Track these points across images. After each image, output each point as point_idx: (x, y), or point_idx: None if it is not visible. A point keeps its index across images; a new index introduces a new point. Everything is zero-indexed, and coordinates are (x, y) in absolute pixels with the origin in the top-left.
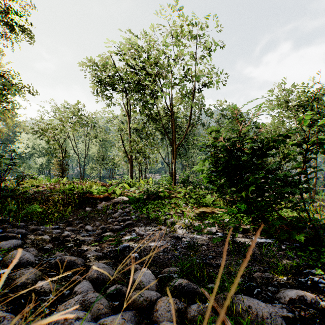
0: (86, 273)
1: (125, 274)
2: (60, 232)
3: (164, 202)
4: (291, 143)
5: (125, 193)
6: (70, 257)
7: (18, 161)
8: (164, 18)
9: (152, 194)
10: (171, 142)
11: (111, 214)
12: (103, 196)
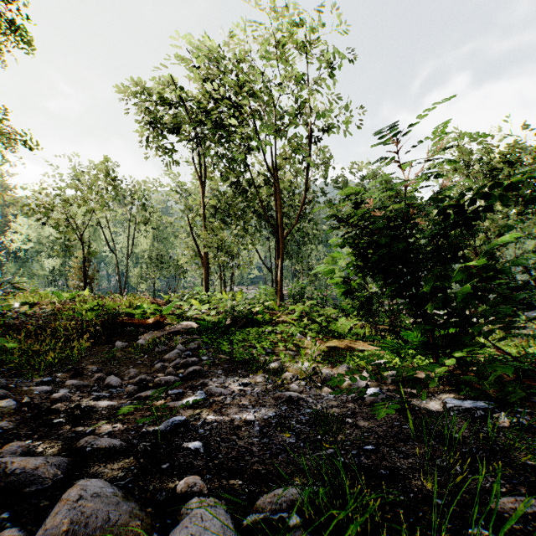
0: (51, 511)
1: (157, 512)
2: (50, 390)
3: (262, 330)
4: (535, 198)
5: (193, 316)
6: (27, 460)
7: (12, 264)
8: (262, 9)
9: (241, 316)
10: (276, 230)
11: (164, 353)
12: (151, 320)
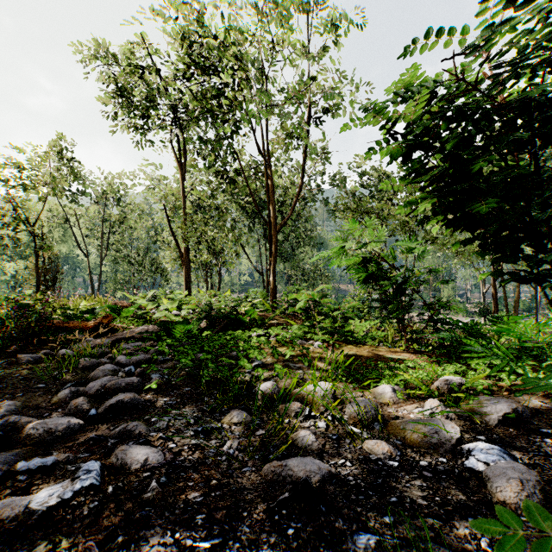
0: None
1: None
2: None
3: (249, 334)
4: None
5: (162, 319)
6: None
7: None
8: None
9: (221, 316)
10: (268, 223)
11: (92, 370)
12: (93, 323)
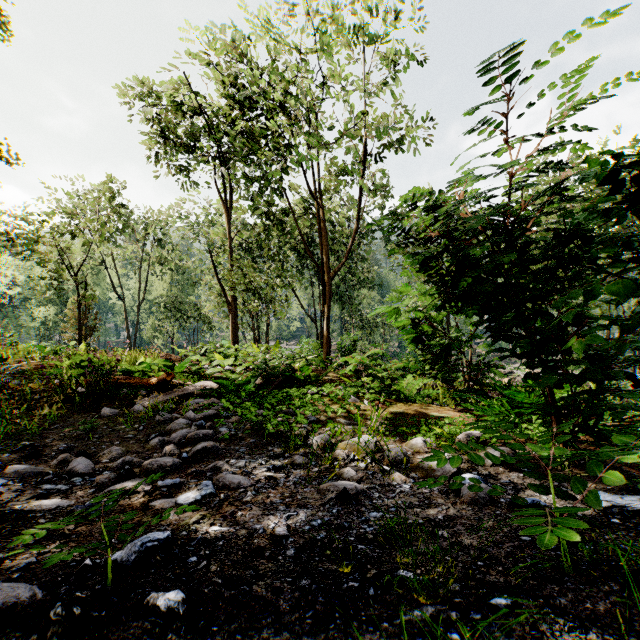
0: None
1: None
2: None
3: (304, 392)
4: None
5: (215, 375)
6: None
7: None
8: None
9: (276, 374)
10: (321, 269)
11: (167, 424)
12: (155, 380)
